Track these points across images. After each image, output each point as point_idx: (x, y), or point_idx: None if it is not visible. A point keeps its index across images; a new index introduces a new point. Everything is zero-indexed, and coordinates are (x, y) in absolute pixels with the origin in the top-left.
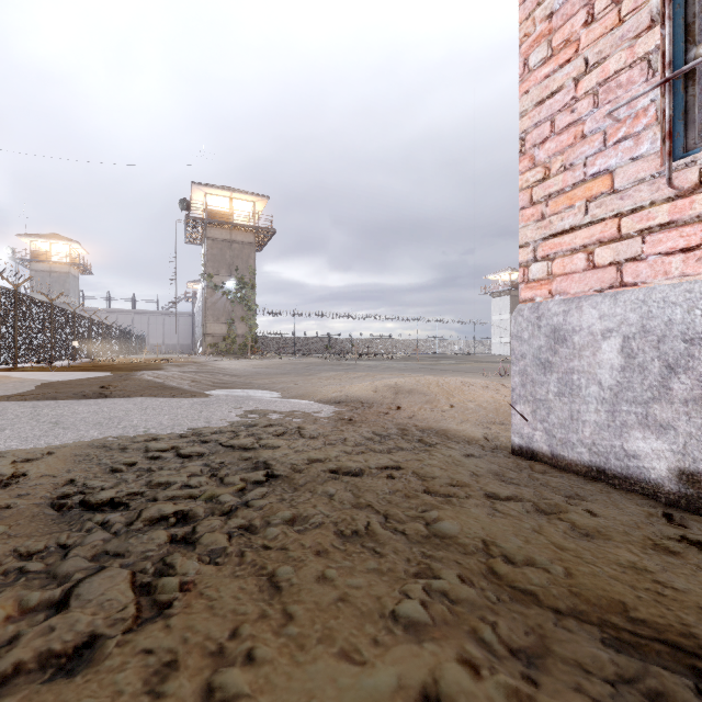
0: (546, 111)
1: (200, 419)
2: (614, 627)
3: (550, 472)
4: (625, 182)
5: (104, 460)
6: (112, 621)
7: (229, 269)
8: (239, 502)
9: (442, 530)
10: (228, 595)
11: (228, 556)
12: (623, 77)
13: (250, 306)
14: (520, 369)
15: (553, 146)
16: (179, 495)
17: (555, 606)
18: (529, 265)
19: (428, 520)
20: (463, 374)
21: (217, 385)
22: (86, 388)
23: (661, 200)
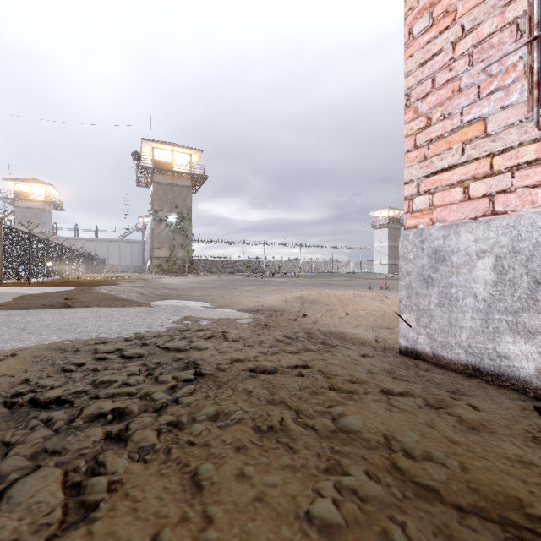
0: (428, 70)
1: (143, 325)
2: (515, 526)
3: (432, 369)
4: (497, 127)
5: (58, 361)
6: (37, 527)
7: (171, 206)
8: (170, 400)
9: (347, 425)
10: (152, 495)
11: (156, 453)
12: (495, 39)
13: (187, 235)
14: (406, 283)
15: (434, 99)
16: (118, 393)
17: (457, 502)
18: (413, 199)
19: (334, 415)
20: (353, 288)
21: (160, 297)
22: (53, 300)
23: (529, 141)
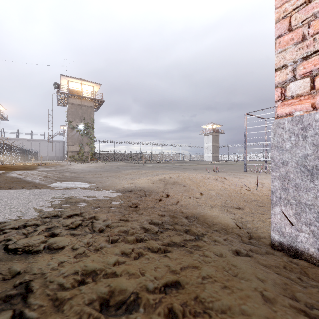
0: None
1: (20, 210)
2: None
3: None
4: None
5: None
6: None
7: (80, 119)
8: None
9: None
10: None
11: None
12: None
13: (91, 137)
14: (281, 174)
15: None
16: None
17: None
18: (286, 84)
19: None
20: (196, 171)
21: (59, 179)
22: None
23: None
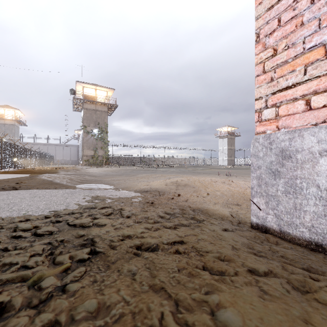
0: (274, 12)
1: (63, 204)
2: None
3: (281, 243)
4: None
5: None
6: None
7: (95, 123)
8: (57, 288)
9: (228, 324)
10: None
11: None
12: None
13: (105, 142)
14: (257, 175)
15: (279, 34)
16: (12, 278)
17: None
18: (262, 111)
19: (212, 306)
20: (208, 175)
21: (82, 181)
22: (7, 184)
23: None
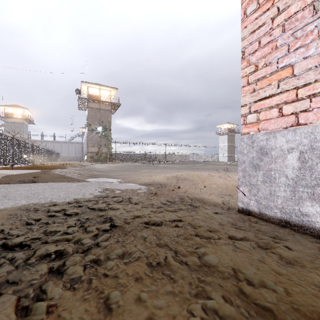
0: (256, 36)
1: (80, 194)
2: None
3: (259, 222)
4: (300, 70)
5: (24, 217)
6: None
7: (99, 122)
8: (93, 244)
9: (208, 261)
10: (77, 316)
11: (82, 283)
12: (299, 15)
13: (109, 139)
14: (242, 168)
15: (260, 54)
16: (60, 239)
17: (285, 319)
18: (246, 116)
19: (199, 254)
20: (207, 170)
21: (91, 176)
22: (25, 178)
23: None
